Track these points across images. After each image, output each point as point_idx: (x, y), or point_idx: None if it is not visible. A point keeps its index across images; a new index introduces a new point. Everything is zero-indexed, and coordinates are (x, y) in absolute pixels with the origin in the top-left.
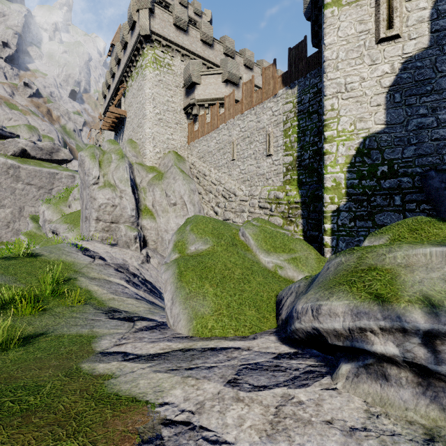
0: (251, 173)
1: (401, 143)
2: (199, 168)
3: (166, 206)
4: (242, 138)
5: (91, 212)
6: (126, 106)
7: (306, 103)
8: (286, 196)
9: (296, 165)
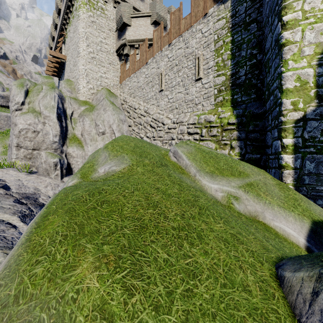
0: (179, 100)
1: None
2: (130, 103)
3: (94, 135)
4: (170, 67)
5: (12, 139)
6: (65, 51)
7: (242, 14)
8: (219, 118)
9: (229, 84)
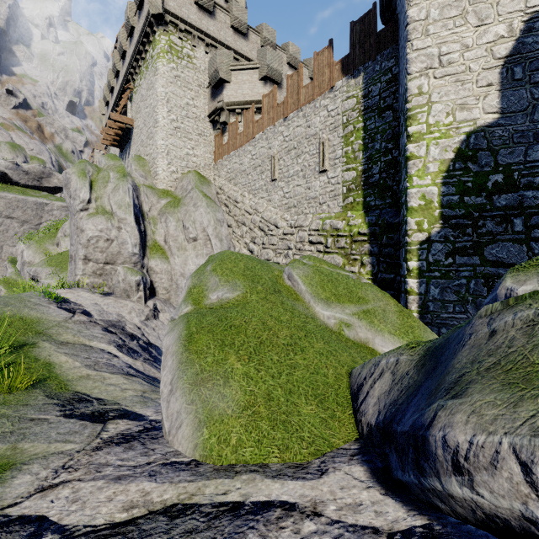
0: (298, 196)
1: (523, 139)
2: (229, 193)
3: (183, 242)
4: (287, 150)
5: (77, 249)
6: (133, 113)
7: (375, 96)
8: (348, 225)
9: (361, 183)
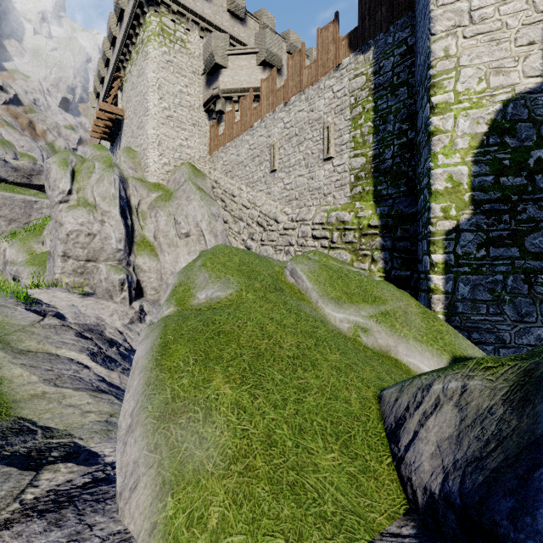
0: (300, 187)
1: None
2: (225, 186)
3: (174, 238)
4: (287, 137)
5: (56, 245)
6: (124, 103)
7: (387, 72)
8: (356, 217)
9: (371, 170)
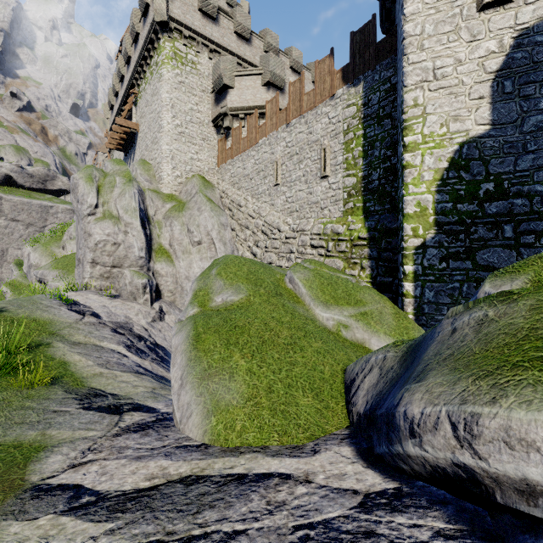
0: (300, 201)
1: (513, 150)
2: (232, 197)
3: (187, 245)
4: (289, 155)
5: (85, 253)
6: (138, 117)
7: (375, 105)
8: (348, 230)
9: (361, 189)
